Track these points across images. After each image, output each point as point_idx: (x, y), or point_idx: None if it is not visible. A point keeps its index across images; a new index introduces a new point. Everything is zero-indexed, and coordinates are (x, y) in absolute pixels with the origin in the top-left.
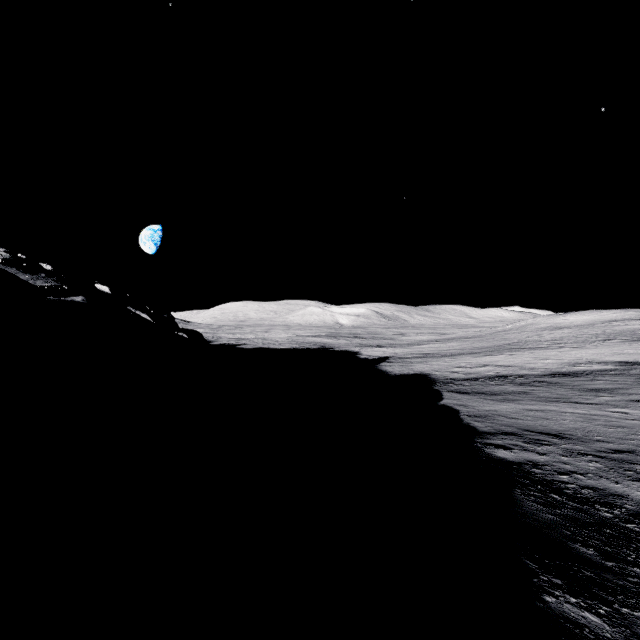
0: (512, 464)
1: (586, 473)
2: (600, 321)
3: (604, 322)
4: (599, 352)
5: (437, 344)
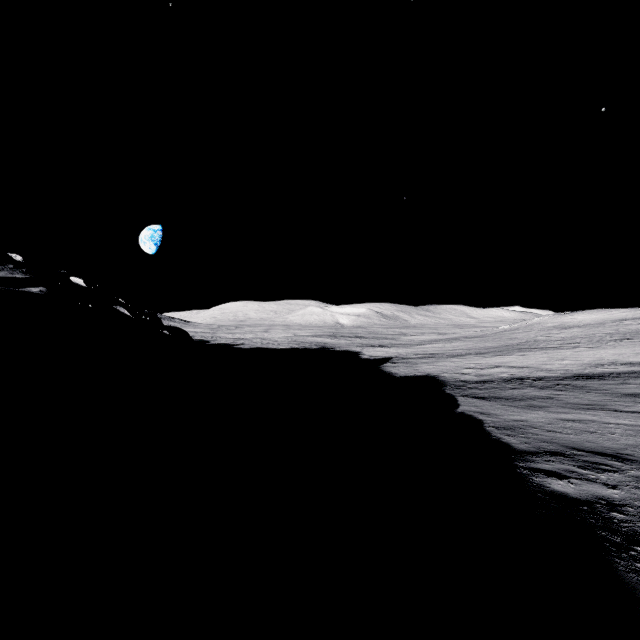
0: (579, 503)
1: None
2: (610, 320)
3: (614, 321)
4: (620, 352)
5: (441, 344)
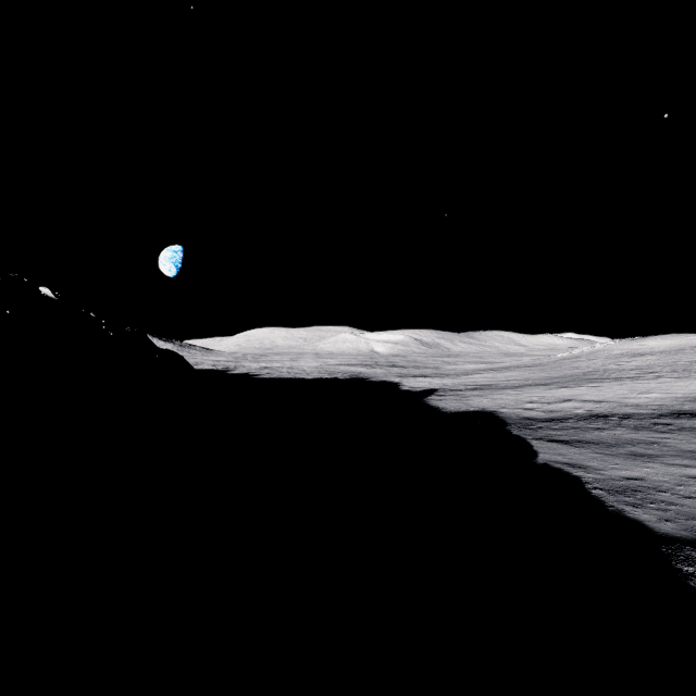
0: None
1: None
2: (689, 346)
3: (694, 347)
4: None
5: (492, 374)
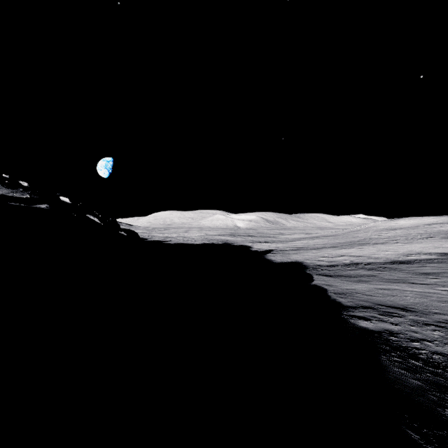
0: (373, 333)
1: (433, 340)
2: (422, 224)
3: (425, 225)
4: (424, 246)
5: (306, 240)
